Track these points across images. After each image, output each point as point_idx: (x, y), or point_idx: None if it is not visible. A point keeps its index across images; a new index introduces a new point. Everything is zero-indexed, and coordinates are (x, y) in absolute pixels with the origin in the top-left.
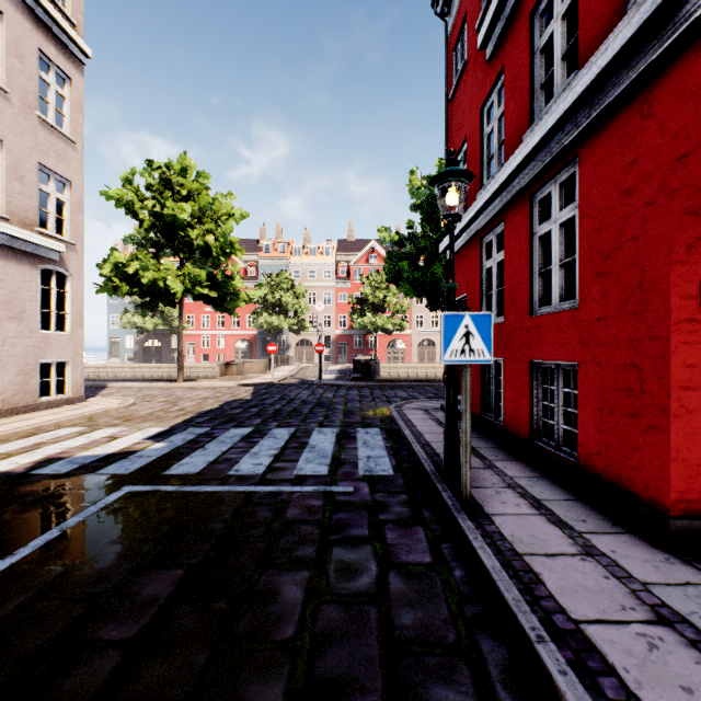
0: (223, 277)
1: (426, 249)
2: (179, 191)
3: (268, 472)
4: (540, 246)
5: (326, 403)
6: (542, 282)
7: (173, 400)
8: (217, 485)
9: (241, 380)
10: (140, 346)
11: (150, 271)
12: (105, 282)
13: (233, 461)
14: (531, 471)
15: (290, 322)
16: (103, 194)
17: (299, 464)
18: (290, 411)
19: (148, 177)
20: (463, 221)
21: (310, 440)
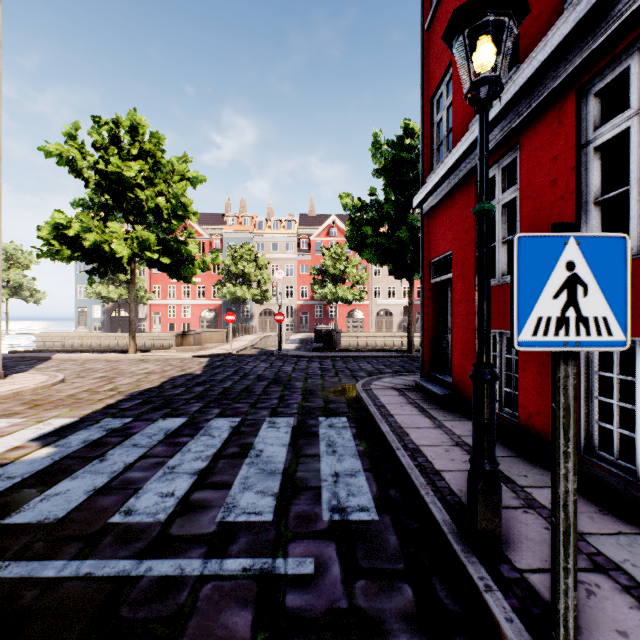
0: (177, 242)
1: (389, 216)
2: (128, 150)
3: (177, 516)
4: (596, 163)
5: (284, 379)
6: (599, 216)
7: (112, 375)
8: (72, 558)
9: (198, 351)
10: (107, 316)
11: (93, 233)
12: (45, 245)
13: (132, 488)
14: (603, 516)
15: (253, 292)
16: (41, 149)
17: (231, 495)
18: (241, 390)
19: (94, 134)
20: (452, 158)
21: (256, 441)
